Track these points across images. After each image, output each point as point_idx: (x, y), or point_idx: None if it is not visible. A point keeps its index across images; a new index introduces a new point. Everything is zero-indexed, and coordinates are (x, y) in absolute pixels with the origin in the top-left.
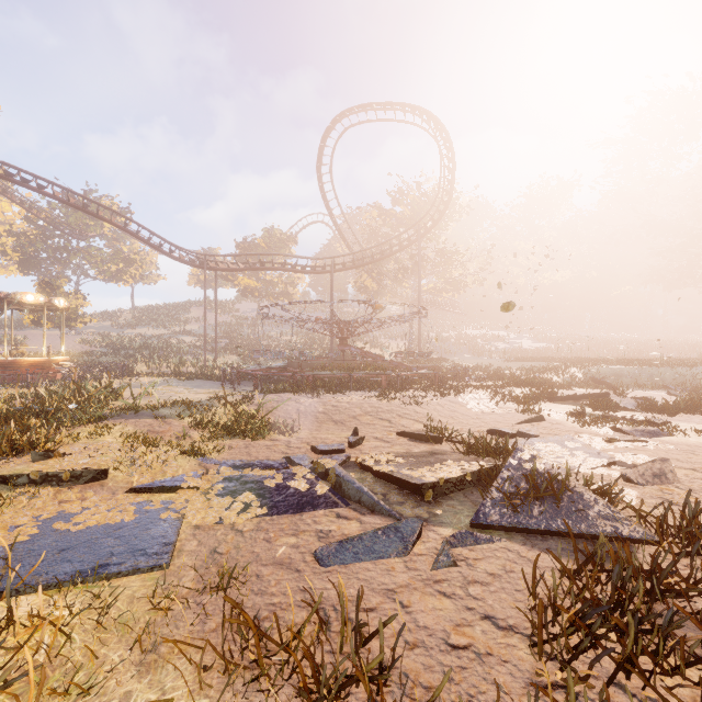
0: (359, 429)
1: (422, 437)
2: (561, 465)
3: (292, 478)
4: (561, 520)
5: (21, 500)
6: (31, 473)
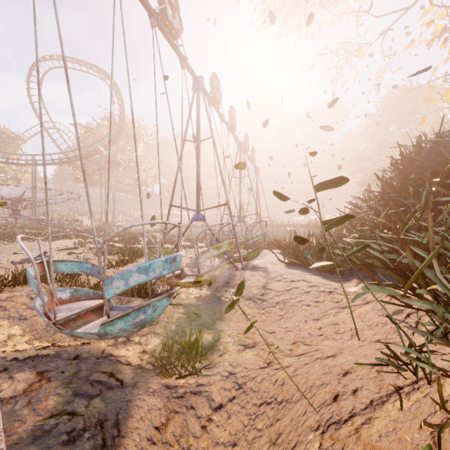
0: None
1: None
2: None
3: None
4: None
5: None
6: None
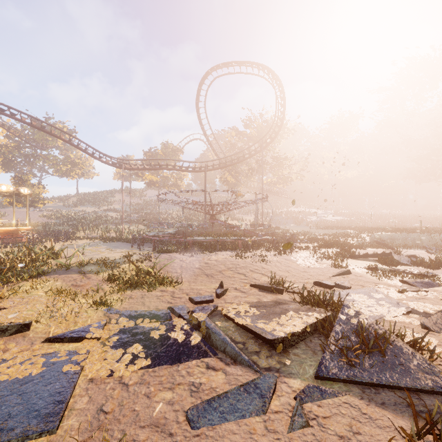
0: (223, 281)
1: (269, 288)
2: (372, 313)
3: (172, 329)
4: (388, 373)
5: None
6: None
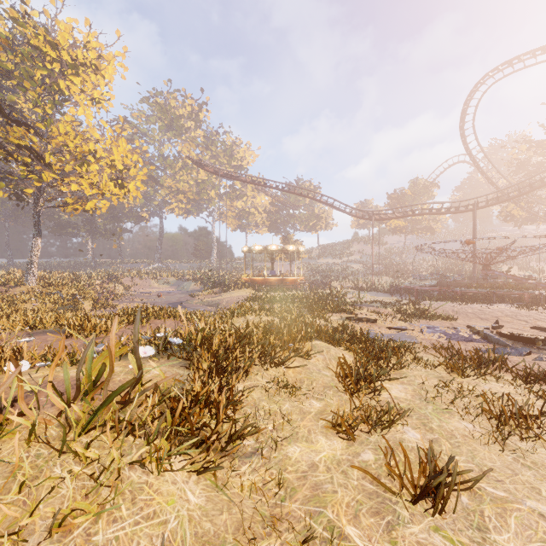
0: (499, 323)
1: None
2: None
3: (459, 332)
4: None
5: (355, 324)
6: (354, 317)
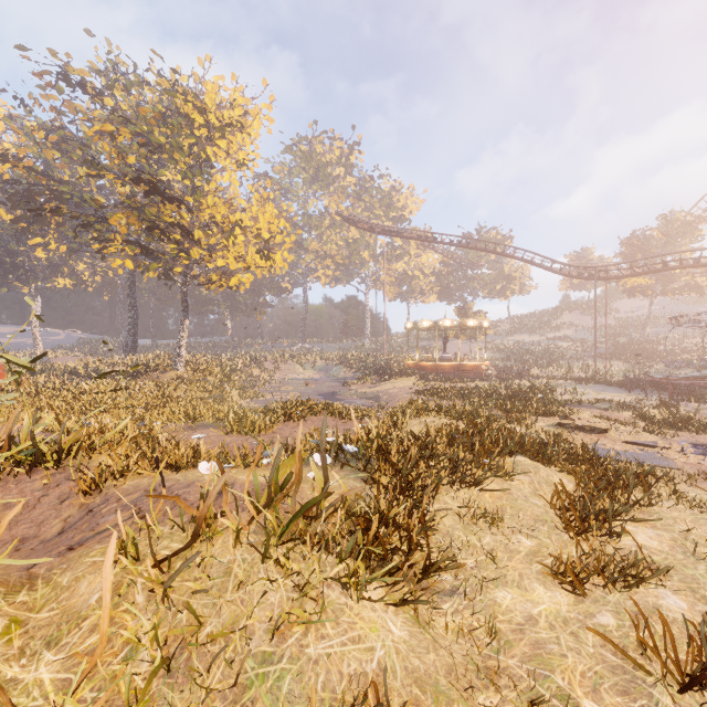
0: None
1: None
2: None
3: None
4: None
5: (571, 434)
6: (571, 424)
